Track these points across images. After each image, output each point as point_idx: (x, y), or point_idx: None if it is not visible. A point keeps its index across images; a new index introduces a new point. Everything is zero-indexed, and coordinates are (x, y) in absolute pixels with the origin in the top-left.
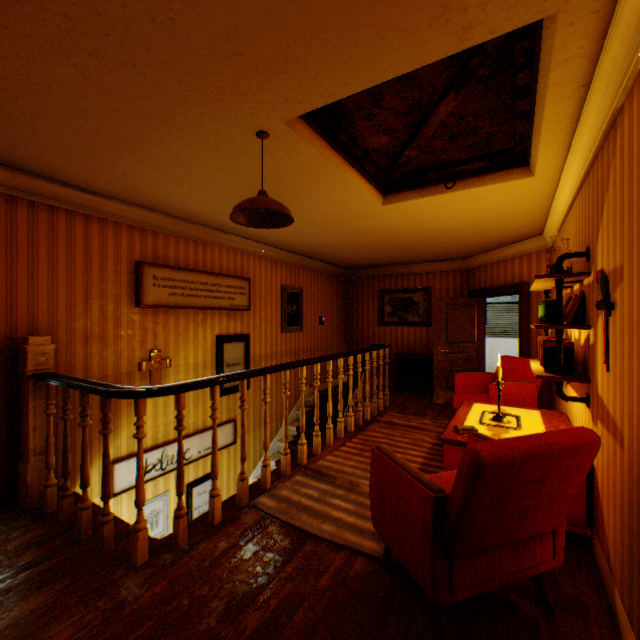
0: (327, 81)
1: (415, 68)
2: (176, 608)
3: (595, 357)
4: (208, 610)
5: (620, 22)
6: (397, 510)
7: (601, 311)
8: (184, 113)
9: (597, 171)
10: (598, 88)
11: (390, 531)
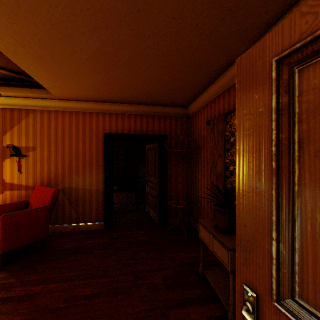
0: (33, 68)
1: (38, 81)
2: (34, 316)
3: (3, 171)
4: (35, 304)
5: (55, 102)
6: (31, 225)
7: (17, 157)
8: (0, 12)
9: (7, 113)
10: (32, 101)
11: (24, 237)
